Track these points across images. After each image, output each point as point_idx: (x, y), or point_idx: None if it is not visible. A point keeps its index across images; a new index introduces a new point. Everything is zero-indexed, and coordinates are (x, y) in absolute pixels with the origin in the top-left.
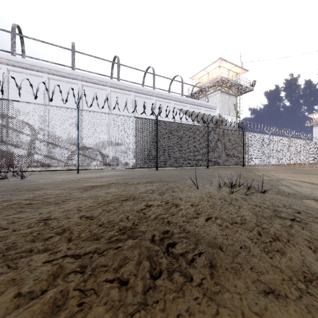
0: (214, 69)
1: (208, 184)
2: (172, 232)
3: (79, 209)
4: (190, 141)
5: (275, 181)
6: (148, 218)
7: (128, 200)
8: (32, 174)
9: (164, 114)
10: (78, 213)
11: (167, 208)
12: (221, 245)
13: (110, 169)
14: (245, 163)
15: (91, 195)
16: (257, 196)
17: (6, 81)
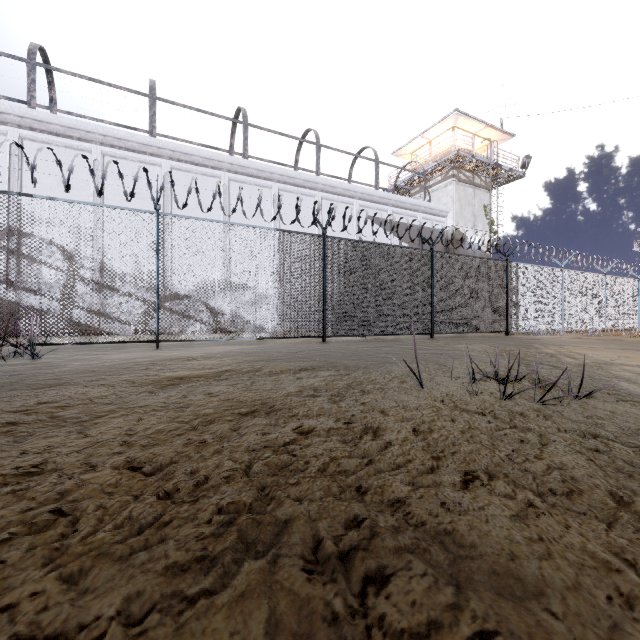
0: (444, 134)
1: (442, 375)
2: (373, 527)
3: (127, 440)
4: (394, 282)
5: (594, 367)
6: (302, 471)
7: (255, 417)
8: (62, 350)
9: (340, 227)
10: (120, 455)
11: (351, 440)
12: (543, 592)
13: (226, 341)
14: (510, 329)
15: (169, 400)
16: (571, 406)
17: (17, 160)
